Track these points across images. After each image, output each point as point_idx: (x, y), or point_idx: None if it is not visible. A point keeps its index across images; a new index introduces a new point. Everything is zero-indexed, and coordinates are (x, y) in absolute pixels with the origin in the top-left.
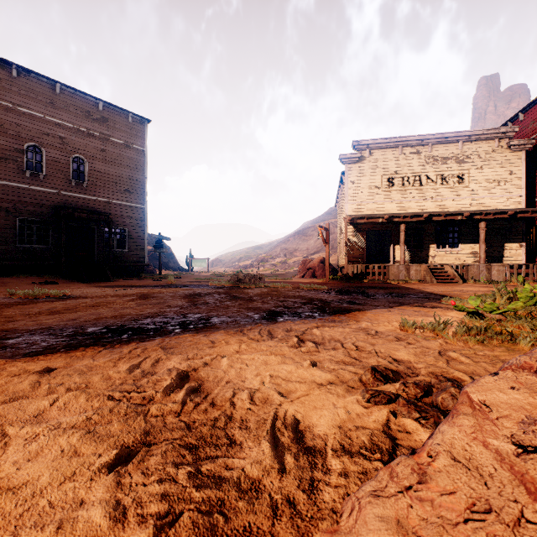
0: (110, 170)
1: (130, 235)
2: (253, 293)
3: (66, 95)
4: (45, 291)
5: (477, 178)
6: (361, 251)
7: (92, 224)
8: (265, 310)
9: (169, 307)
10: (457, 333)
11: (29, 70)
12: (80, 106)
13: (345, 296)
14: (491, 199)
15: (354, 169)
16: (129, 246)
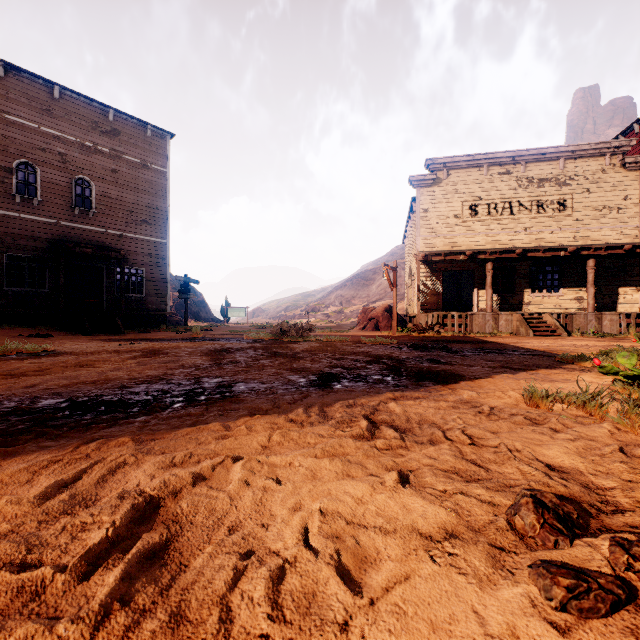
0: (123, 196)
1: (148, 277)
2: (300, 348)
3: (67, 100)
4: (18, 345)
5: (583, 204)
6: (436, 296)
7: (101, 263)
8: (315, 372)
9: (180, 367)
10: (628, 412)
11: (20, 69)
12: (85, 116)
13: (422, 352)
14: (600, 231)
15: (428, 195)
16: (147, 290)
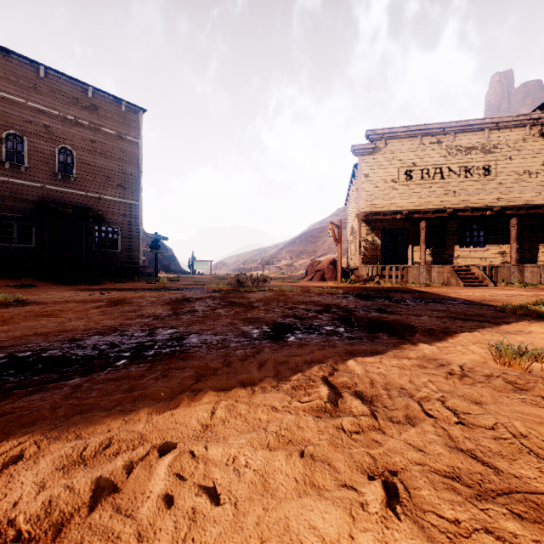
0: (101, 163)
1: (123, 234)
2: (255, 297)
3: (51, 79)
4: None
5: (506, 170)
6: (375, 251)
7: (81, 221)
8: (269, 322)
9: (139, 317)
10: None
11: (9, 50)
12: (67, 92)
13: (368, 302)
14: (521, 193)
15: (368, 162)
16: (122, 246)
